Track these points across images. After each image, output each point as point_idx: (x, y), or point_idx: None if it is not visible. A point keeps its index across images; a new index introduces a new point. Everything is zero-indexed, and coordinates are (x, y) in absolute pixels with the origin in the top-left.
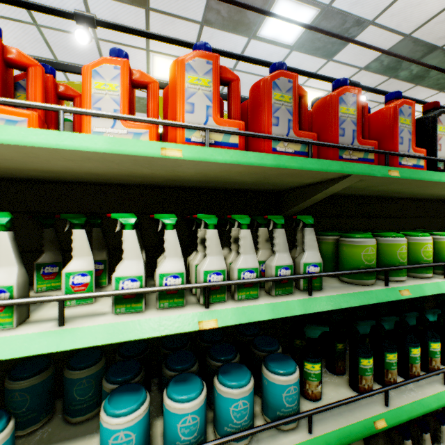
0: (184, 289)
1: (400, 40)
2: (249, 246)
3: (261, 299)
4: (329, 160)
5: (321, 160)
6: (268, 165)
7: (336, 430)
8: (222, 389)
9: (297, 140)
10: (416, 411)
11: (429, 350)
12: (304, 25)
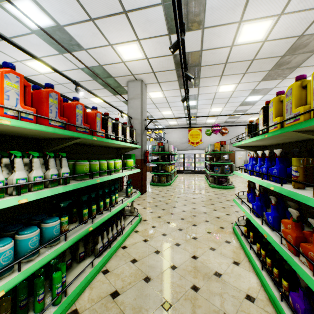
0: (7, 187)
1: (98, 65)
2: (38, 166)
3: (45, 189)
4: (74, 132)
5: (71, 132)
6: (51, 131)
7: (76, 236)
8: (24, 236)
9: (61, 121)
10: (102, 221)
11: (106, 202)
12: (48, 34)
